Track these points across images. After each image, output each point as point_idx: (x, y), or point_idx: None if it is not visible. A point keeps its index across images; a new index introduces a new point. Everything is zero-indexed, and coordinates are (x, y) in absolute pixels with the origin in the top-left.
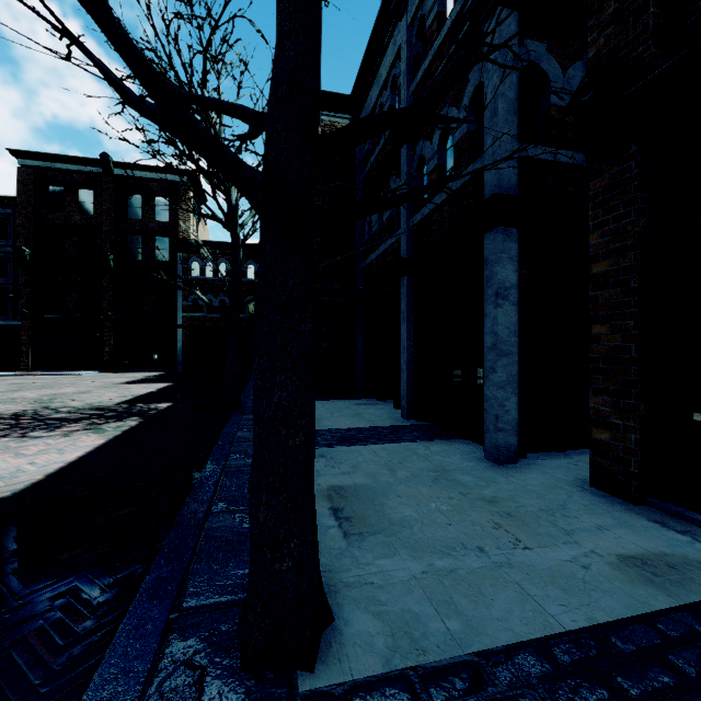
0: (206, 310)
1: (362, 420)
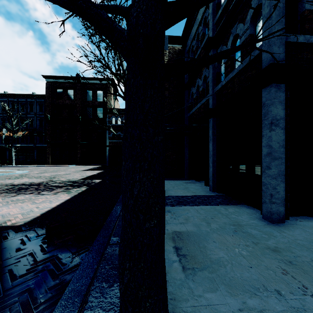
0: (118, 139)
1: (188, 191)
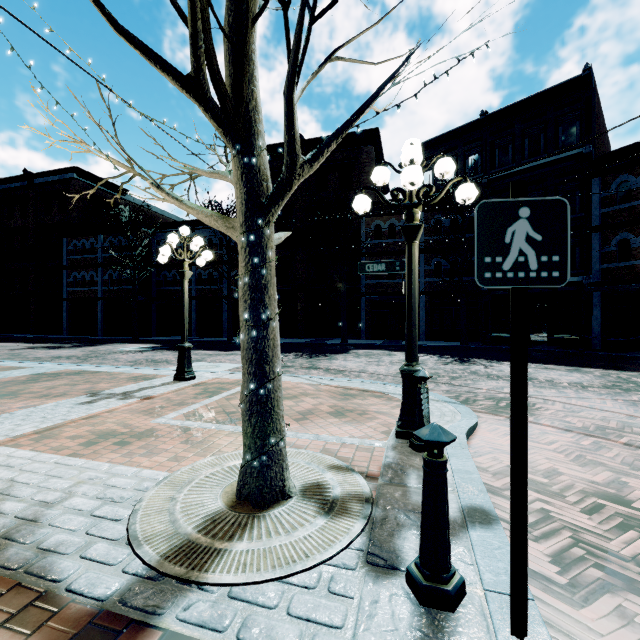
0: None
1: None
